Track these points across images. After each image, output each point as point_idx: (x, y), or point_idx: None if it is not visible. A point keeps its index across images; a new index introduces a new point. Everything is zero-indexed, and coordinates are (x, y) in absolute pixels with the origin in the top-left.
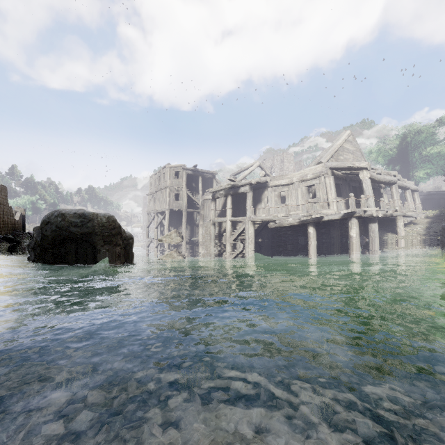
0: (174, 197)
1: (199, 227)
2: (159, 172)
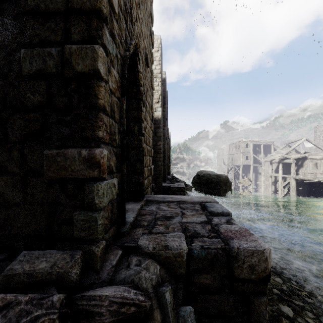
0: (245, 158)
1: (261, 176)
2: (235, 143)
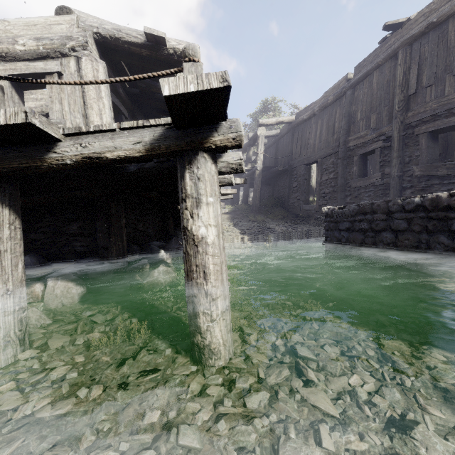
0: None
1: None
2: None
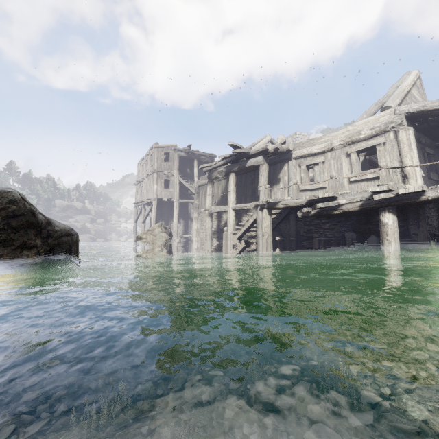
0: (163, 184)
1: (193, 221)
2: (146, 156)
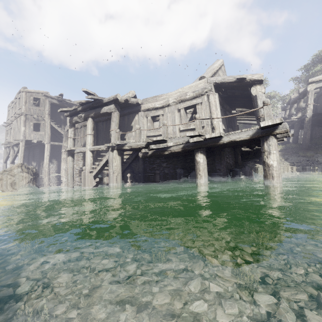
0: (32, 126)
1: (62, 161)
2: (15, 99)
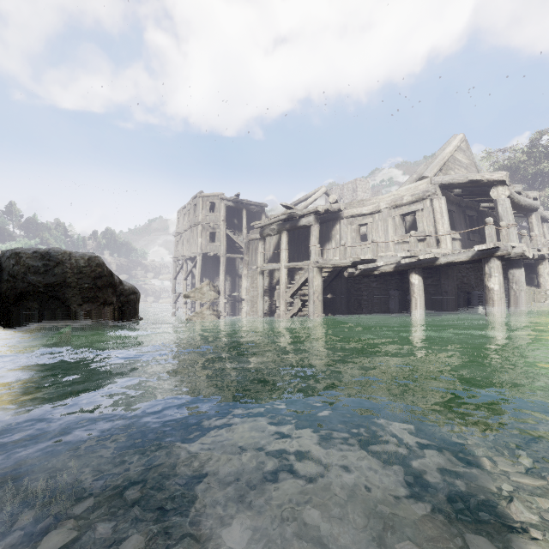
0: (208, 237)
1: (243, 278)
2: (189, 204)
